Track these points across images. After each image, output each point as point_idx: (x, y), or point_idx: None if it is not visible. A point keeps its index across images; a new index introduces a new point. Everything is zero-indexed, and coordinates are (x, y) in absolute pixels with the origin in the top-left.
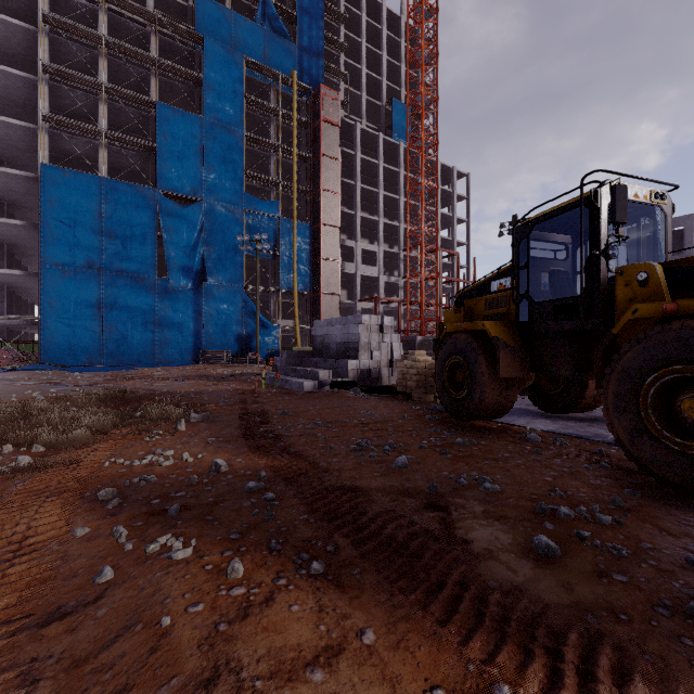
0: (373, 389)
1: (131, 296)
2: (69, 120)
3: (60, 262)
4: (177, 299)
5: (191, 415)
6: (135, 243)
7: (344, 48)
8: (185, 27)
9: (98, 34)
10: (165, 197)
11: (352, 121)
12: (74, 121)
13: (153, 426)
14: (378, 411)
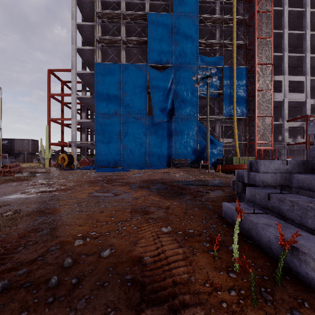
0: None
1: (134, 128)
2: (107, 37)
3: (102, 113)
4: (158, 128)
5: None
6: (136, 97)
7: None
8: None
9: None
10: (151, 68)
11: None
12: (108, 37)
13: None
14: None
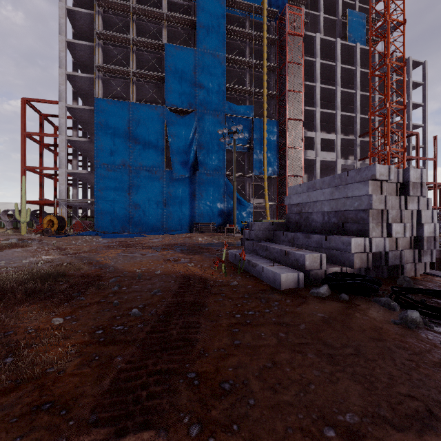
0: None
1: (148, 184)
2: (111, 67)
3: (105, 163)
4: (178, 185)
5: None
6: (150, 146)
7: None
8: None
9: (128, 4)
10: (170, 111)
11: (313, 34)
12: (114, 67)
13: None
14: None
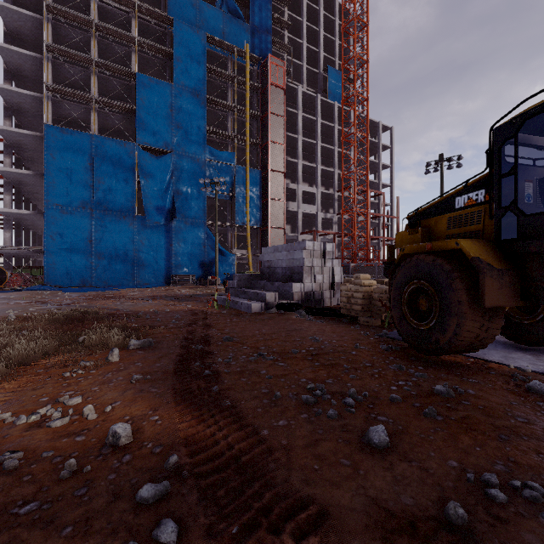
0: (318, 312)
1: (116, 230)
2: (67, 89)
3: (59, 204)
4: (152, 233)
5: (130, 342)
6: (118, 187)
7: (288, 26)
8: (159, 11)
9: (89, 19)
10: (142, 150)
11: (295, 86)
12: (70, 90)
13: (87, 354)
14: (327, 337)
